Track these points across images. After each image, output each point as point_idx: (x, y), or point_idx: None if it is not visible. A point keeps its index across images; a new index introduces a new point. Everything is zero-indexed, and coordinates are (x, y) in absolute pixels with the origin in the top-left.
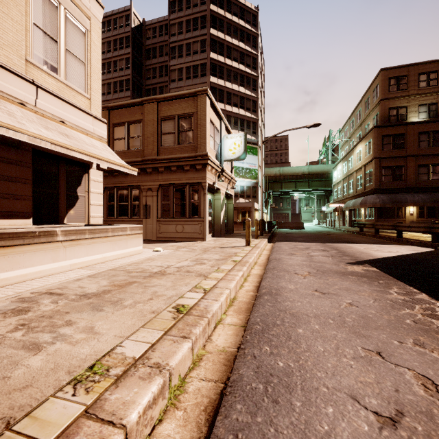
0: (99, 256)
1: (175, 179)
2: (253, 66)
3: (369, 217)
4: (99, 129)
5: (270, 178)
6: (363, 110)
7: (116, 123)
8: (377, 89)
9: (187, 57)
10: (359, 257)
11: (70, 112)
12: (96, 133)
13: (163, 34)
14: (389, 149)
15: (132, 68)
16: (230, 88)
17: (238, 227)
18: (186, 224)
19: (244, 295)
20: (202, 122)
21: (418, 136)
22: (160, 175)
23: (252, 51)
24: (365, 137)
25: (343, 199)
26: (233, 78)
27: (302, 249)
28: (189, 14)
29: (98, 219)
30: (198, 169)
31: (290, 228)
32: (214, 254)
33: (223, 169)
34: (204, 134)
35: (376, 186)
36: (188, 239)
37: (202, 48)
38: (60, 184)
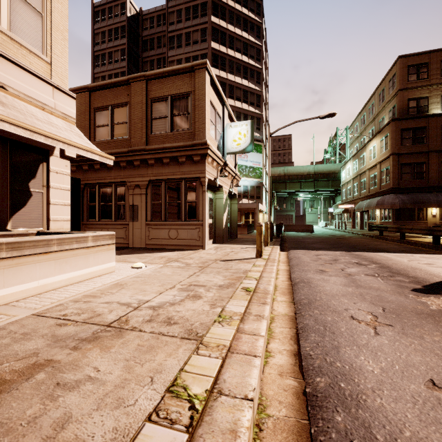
0: (32, 284)
1: (167, 173)
2: (257, 58)
3: (385, 219)
4: (64, 104)
5: (274, 178)
6: (376, 104)
7: (98, 107)
8: (394, 79)
9: (186, 48)
10: (419, 277)
11: (15, 75)
12: (59, 109)
13: (161, 24)
14: (409, 144)
15: (127, 60)
16: (233, 80)
17: (242, 230)
18: (181, 229)
19: (279, 394)
20: (201, 103)
21: (441, 129)
22: (149, 168)
23: (256, 42)
24: (380, 132)
25: (353, 200)
26: (236, 70)
27: (330, 261)
28: (189, 0)
29: (62, 224)
30: (196, 160)
31: (298, 230)
32: (215, 275)
33: (226, 163)
34: (203, 117)
35: (394, 185)
36: (184, 246)
37: (202, 37)
38: (0, 175)
